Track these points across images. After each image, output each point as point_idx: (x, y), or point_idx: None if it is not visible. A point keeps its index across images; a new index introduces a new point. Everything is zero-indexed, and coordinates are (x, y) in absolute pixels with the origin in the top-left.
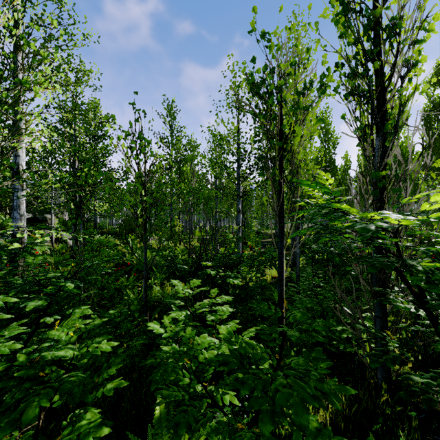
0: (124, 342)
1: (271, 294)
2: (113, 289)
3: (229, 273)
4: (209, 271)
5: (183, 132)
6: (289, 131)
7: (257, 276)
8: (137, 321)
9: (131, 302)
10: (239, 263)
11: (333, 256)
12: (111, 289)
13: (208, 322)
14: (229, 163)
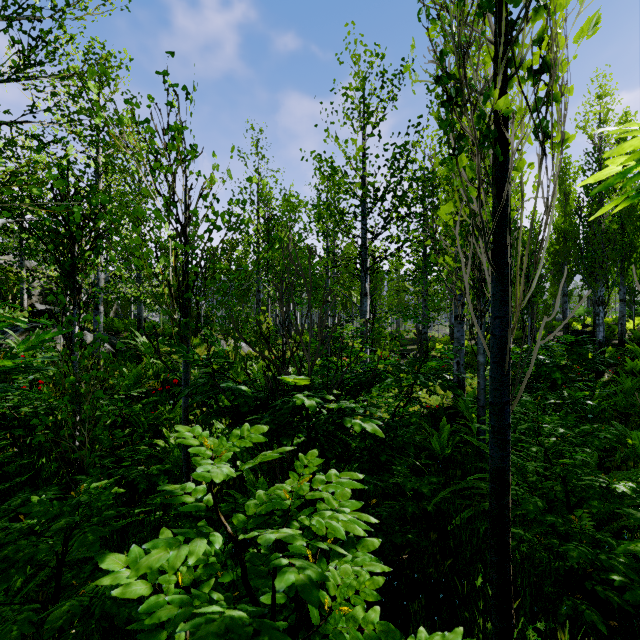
0: (124, 547)
1: (425, 438)
2: (144, 425)
3: (351, 405)
4: (300, 400)
5: (277, 179)
6: (525, 3)
7: (400, 406)
8: (163, 497)
9: (171, 450)
10: (374, 380)
11: (549, 369)
12: (142, 425)
13: (292, 549)
14: (349, 207)
